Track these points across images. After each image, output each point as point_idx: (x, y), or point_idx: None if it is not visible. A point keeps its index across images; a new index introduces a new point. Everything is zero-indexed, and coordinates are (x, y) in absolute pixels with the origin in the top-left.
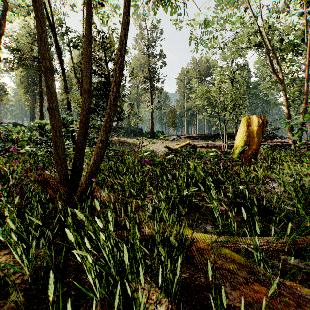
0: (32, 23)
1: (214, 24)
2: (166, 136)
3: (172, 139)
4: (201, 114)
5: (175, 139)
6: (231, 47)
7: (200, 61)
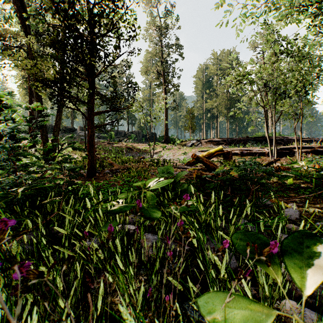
0: None
1: None
2: (184, 141)
3: (190, 144)
4: (223, 116)
5: (194, 144)
6: None
7: (222, 54)
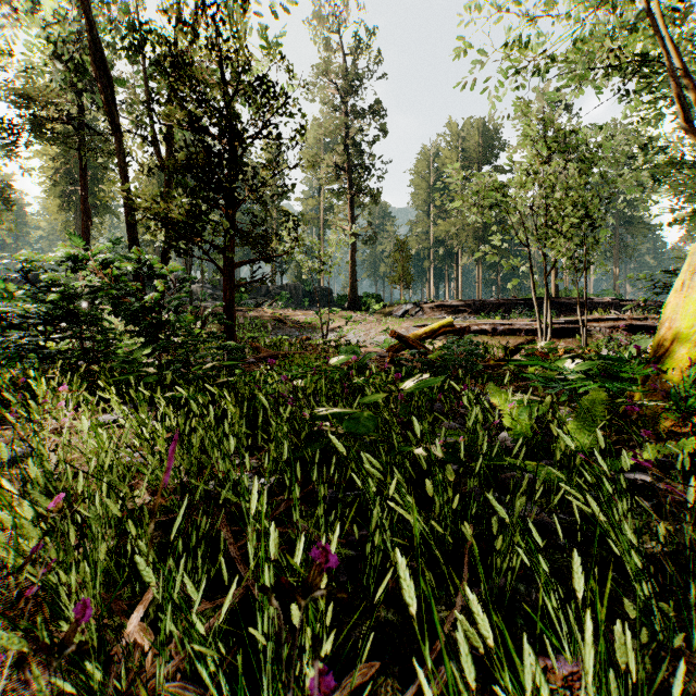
0: (45, 17)
1: (519, 4)
2: (388, 305)
3: (401, 313)
4: (469, 253)
5: (409, 313)
6: (568, 61)
7: (468, 127)
